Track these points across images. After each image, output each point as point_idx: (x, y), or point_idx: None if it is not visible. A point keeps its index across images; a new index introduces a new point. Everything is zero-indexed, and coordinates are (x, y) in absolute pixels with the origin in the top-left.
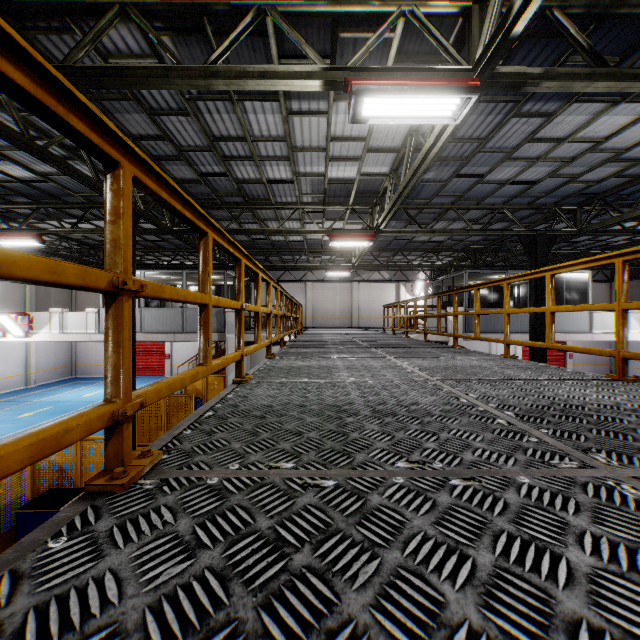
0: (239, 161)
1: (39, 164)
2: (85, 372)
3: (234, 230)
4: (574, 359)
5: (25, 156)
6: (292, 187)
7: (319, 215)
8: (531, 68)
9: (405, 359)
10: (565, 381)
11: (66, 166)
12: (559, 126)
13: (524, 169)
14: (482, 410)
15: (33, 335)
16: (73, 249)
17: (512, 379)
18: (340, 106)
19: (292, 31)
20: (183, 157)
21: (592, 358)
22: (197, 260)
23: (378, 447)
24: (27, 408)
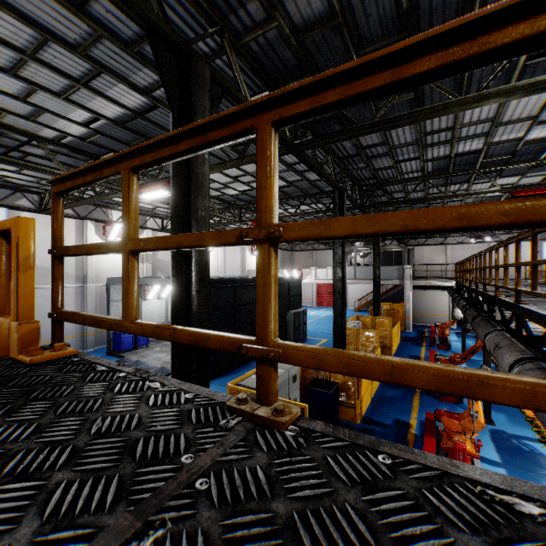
0: None
1: None
2: None
3: None
4: None
5: None
6: (460, 201)
7: None
8: None
9: (538, 288)
10: None
11: None
12: None
13: None
14: None
15: (303, 280)
16: None
17: None
18: (501, 178)
19: (487, 177)
20: None
21: None
22: None
23: None
24: None
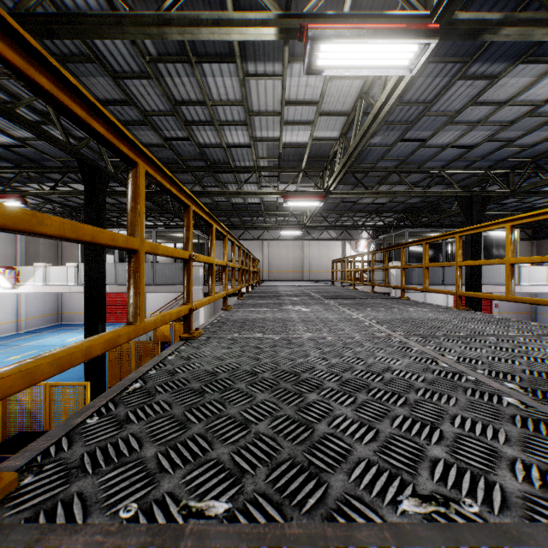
0: (200, 126)
1: (16, 129)
2: (70, 319)
3: (197, 192)
4: (499, 308)
5: (2, 121)
6: (250, 152)
7: (274, 179)
8: (490, 15)
9: (359, 311)
10: (541, 337)
11: (35, 127)
12: (502, 89)
13: (464, 133)
14: (474, 380)
15: (19, 287)
16: (56, 210)
17: (481, 335)
18: (294, 68)
19: None
20: (148, 122)
21: (515, 307)
22: (167, 221)
23: (361, 456)
24: (16, 351)
